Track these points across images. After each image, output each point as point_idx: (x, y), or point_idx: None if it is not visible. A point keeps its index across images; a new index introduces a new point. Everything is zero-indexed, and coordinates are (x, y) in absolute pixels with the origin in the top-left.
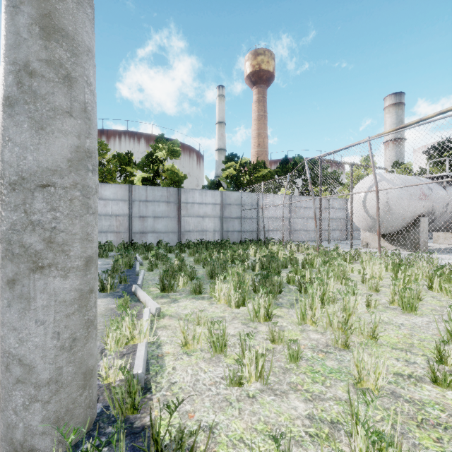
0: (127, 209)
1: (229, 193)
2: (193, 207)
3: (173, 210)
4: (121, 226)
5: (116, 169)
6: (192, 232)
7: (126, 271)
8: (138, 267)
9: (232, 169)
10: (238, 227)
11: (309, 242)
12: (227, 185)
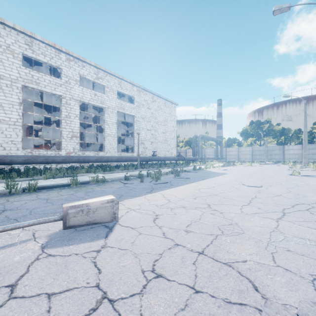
0: (301, 152)
1: None
2: None
3: None
4: (299, 157)
5: (294, 137)
6: None
7: None
8: None
9: None
10: None
11: None
12: None
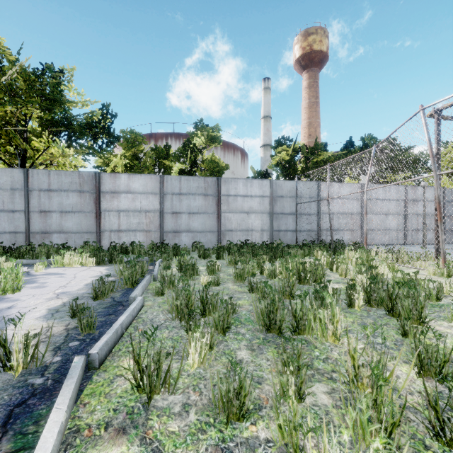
0: (158, 204)
1: (281, 182)
2: (236, 201)
3: (211, 204)
4: (151, 224)
5: (152, 162)
6: (234, 231)
7: (123, 293)
8: (138, 287)
9: (283, 153)
10: (292, 226)
11: (391, 246)
12: (277, 176)
